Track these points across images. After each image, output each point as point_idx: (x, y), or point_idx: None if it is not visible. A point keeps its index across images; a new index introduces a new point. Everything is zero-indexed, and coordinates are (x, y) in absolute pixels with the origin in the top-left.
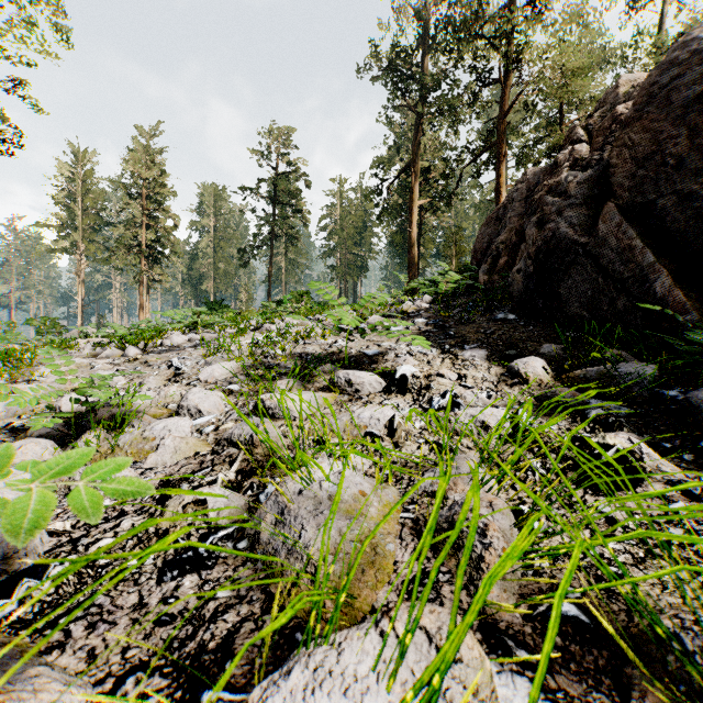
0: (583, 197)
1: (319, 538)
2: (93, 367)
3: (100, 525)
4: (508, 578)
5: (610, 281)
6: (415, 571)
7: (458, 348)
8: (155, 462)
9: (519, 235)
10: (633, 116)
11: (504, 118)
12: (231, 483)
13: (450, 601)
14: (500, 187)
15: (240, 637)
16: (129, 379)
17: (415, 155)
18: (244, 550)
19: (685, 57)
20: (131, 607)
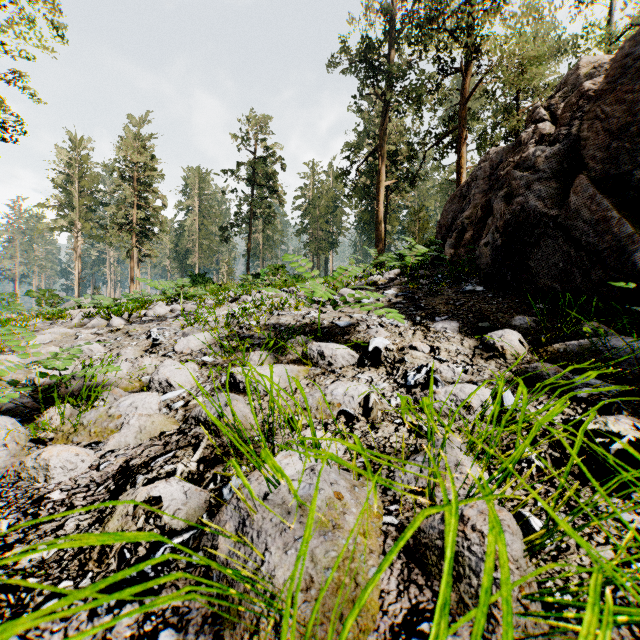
0: (551, 171)
1: (285, 566)
2: (77, 337)
3: (42, 526)
4: (530, 632)
5: (583, 253)
6: (406, 608)
7: (429, 320)
8: (117, 444)
9: (484, 210)
10: (604, 89)
11: (465, 104)
12: (191, 475)
13: None
14: (461, 168)
15: None
16: (108, 349)
17: (382, 140)
18: (199, 567)
19: None
20: None
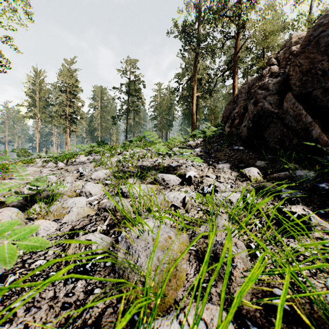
0: (276, 90)
1: (147, 262)
2: (42, 172)
3: (37, 252)
4: None
5: (289, 131)
6: None
7: (216, 163)
8: (67, 220)
9: (244, 109)
10: (300, 51)
11: (236, 54)
12: (104, 231)
13: (216, 296)
14: (234, 87)
15: (104, 317)
16: (58, 178)
17: (195, 72)
18: (109, 267)
19: (326, 22)
20: (49, 298)
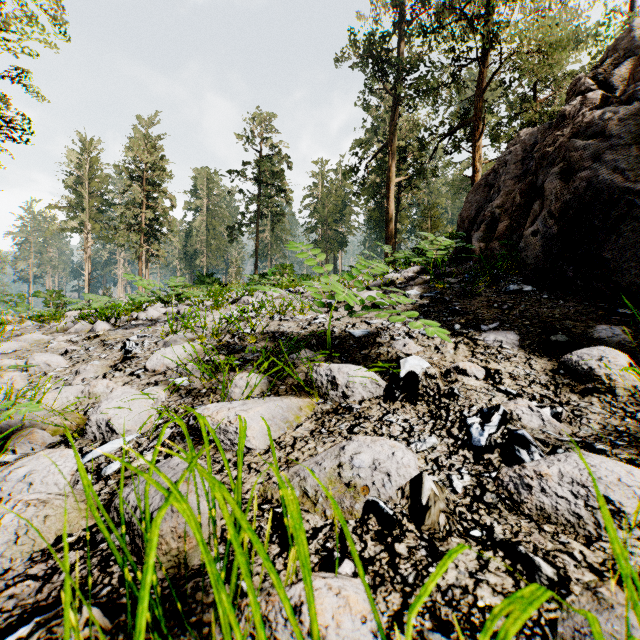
0: (627, 136)
1: None
2: (48, 345)
3: None
4: None
5: None
6: None
7: (472, 329)
8: None
9: (524, 195)
10: None
11: (480, 95)
12: None
13: None
14: (476, 162)
15: None
16: (71, 363)
17: (393, 135)
18: None
19: None
20: None
